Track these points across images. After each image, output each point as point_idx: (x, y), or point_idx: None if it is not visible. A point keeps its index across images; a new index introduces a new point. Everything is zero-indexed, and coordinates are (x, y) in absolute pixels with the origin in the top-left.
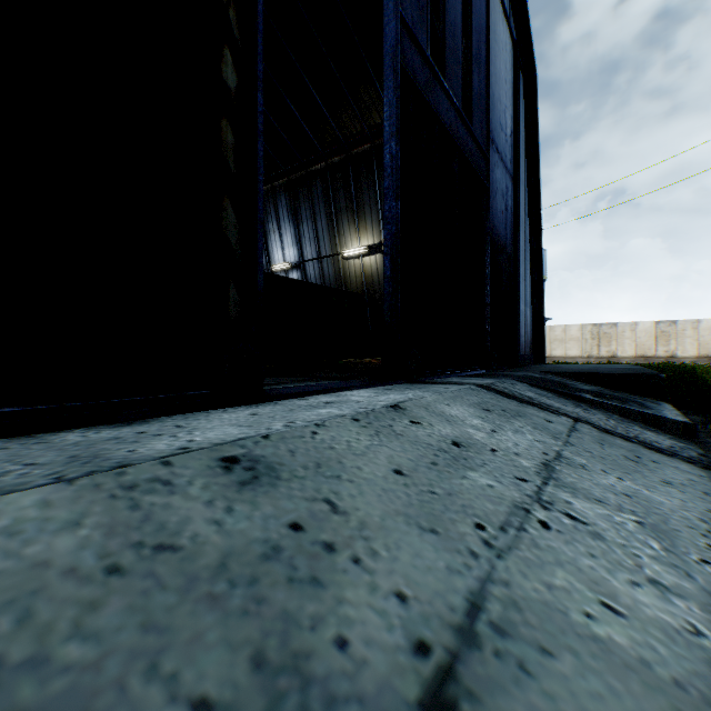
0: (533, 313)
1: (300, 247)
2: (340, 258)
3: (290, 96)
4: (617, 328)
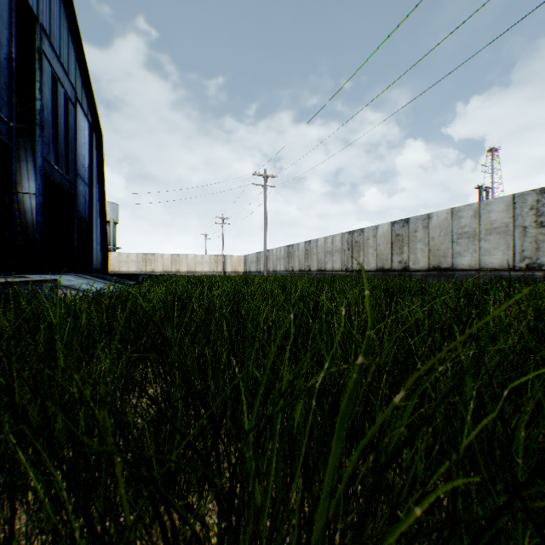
0: (103, 248)
1: None
2: None
3: None
4: (155, 256)
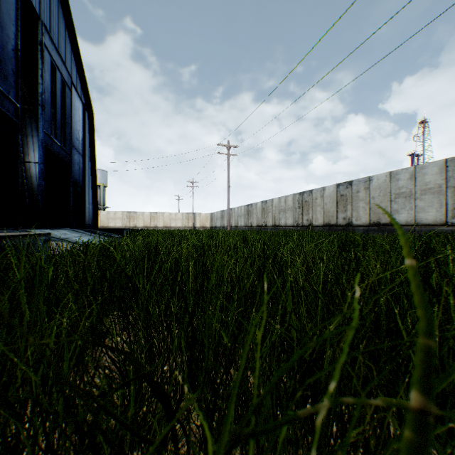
0: (94, 207)
1: None
2: None
3: None
4: (137, 214)
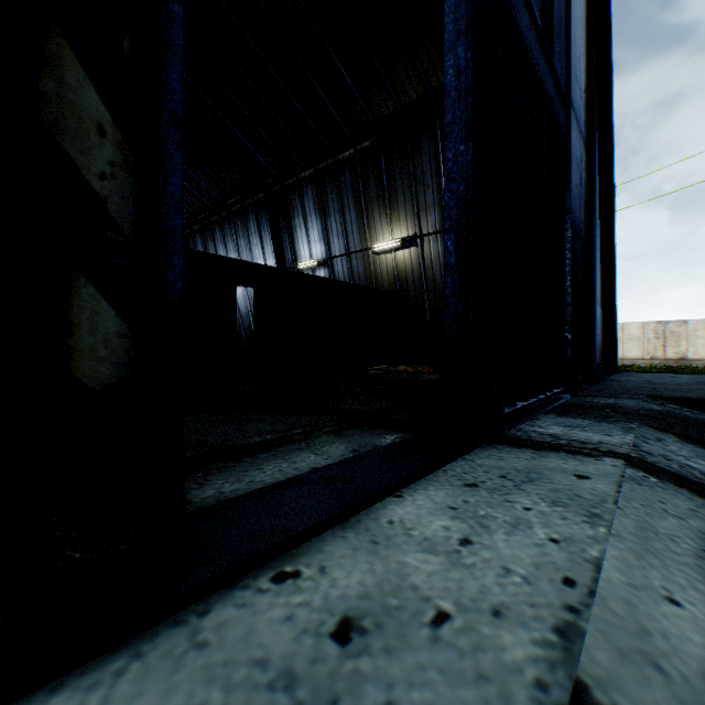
0: (603, 312)
1: (327, 242)
2: (370, 253)
3: (315, 75)
4: (687, 326)
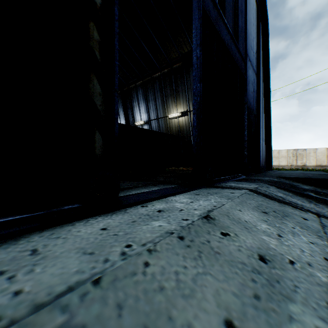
0: (266, 144)
1: (148, 113)
2: (167, 118)
3: (143, 40)
4: (306, 151)
